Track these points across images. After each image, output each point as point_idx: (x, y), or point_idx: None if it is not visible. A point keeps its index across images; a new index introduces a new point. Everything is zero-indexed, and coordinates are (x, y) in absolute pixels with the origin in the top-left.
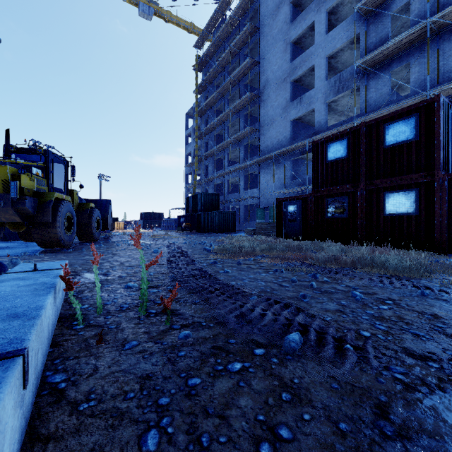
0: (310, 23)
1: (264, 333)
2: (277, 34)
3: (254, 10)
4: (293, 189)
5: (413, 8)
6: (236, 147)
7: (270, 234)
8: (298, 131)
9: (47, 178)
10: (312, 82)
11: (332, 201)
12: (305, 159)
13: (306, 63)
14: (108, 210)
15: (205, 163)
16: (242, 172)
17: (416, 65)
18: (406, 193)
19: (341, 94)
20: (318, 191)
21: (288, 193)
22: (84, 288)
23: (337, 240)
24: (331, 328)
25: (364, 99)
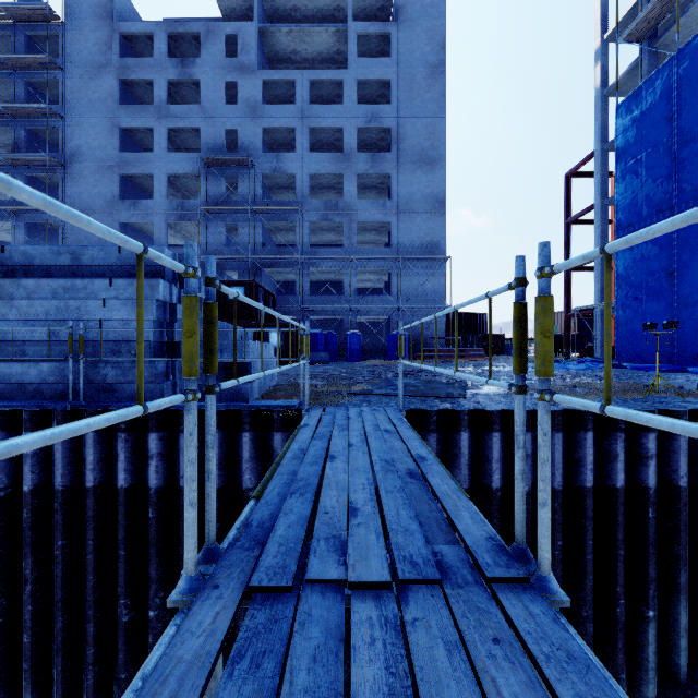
0: (148, 126)
1: None
2: (99, 102)
3: (51, 32)
4: None
5: (241, 185)
6: (4, 219)
7: None
8: (127, 234)
9: None
10: (145, 184)
11: None
12: None
13: (143, 167)
14: None
15: None
16: None
17: (242, 228)
18: None
19: (184, 222)
20: None
21: None
22: None
23: None
24: None
25: (205, 237)
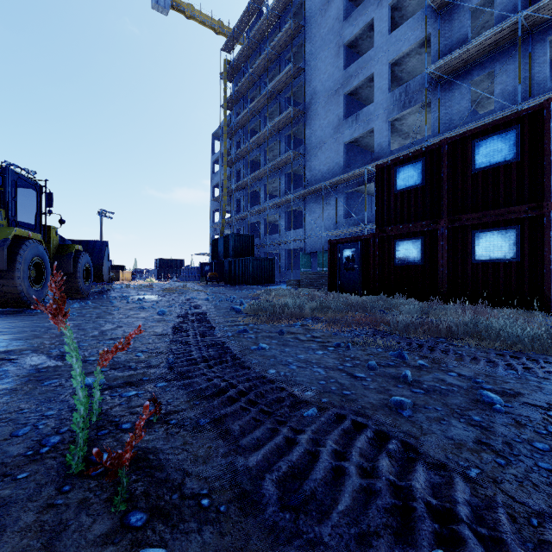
0: (368, 20)
1: (351, 546)
2: (328, 34)
3: (298, 4)
4: (347, 230)
5: (499, 2)
6: (275, 176)
7: (319, 287)
8: (353, 156)
9: (6, 207)
10: (370, 96)
11: (402, 243)
12: (362, 192)
13: (364, 71)
14: (104, 254)
15: (237, 197)
16: (283, 208)
17: (502, 73)
18: (503, 232)
19: (408, 110)
20: (383, 230)
21: (341, 234)
22: (2, 389)
23: (409, 295)
24: (503, 516)
25: (437, 117)
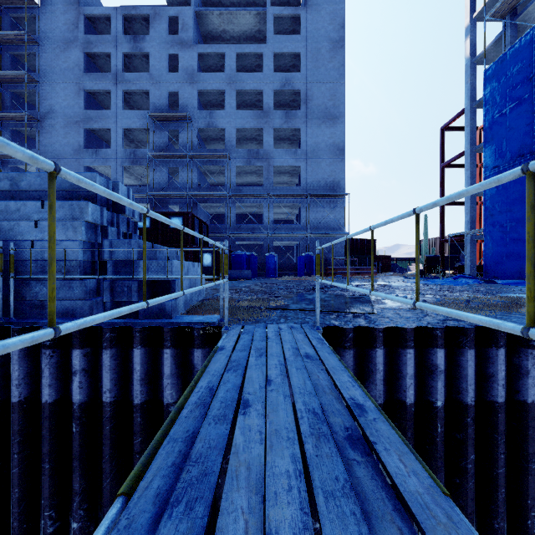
0: (107, 89)
1: None
2: (68, 70)
3: (29, 15)
4: None
5: (181, 136)
6: None
7: None
8: None
9: None
10: (105, 136)
11: None
12: None
13: (103, 122)
14: None
15: None
16: None
17: (182, 171)
18: None
19: (135, 166)
20: None
21: None
22: None
23: None
24: None
25: (153, 178)
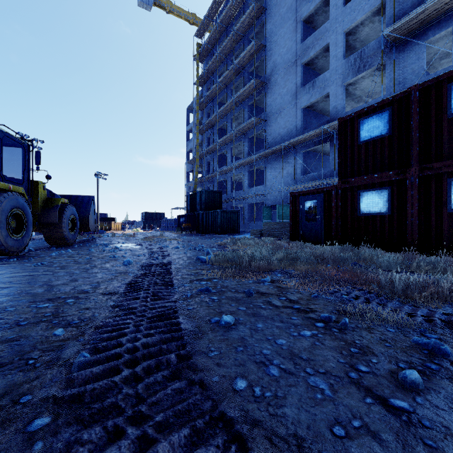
0: None
1: None
2: (286, 12)
3: None
4: (305, 185)
5: None
6: (240, 140)
7: (280, 236)
8: (309, 120)
9: None
10: (325, 66)
11: (366, 194)
12: (317, 151)
13: (320, 42)
14: (90, 207)
15: (207, 159)
16: (247, 168)
17: None
18: None
19: (362, 74)
20: (346, 181)
21: (299, 189)
22: None
23: (374, 245)
24: None
25: (392, 77)
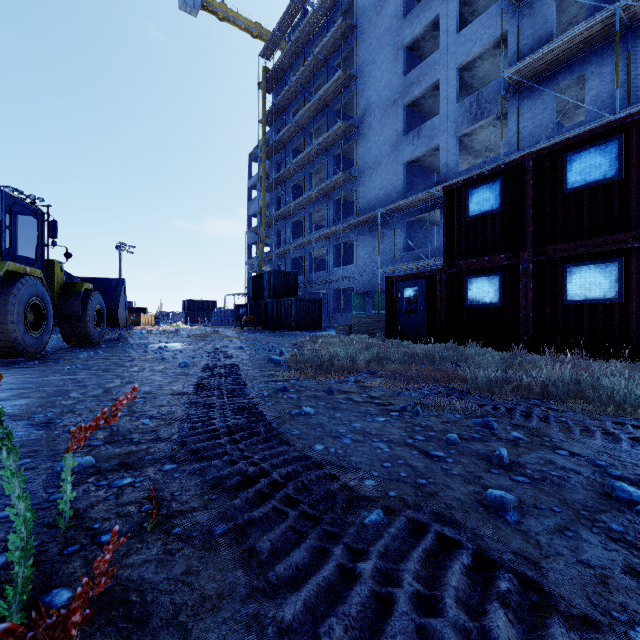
0: (433, 17)
1: None
2: (384, 34)
3: (349, 1)
4: (408, 265)
5: None
6: (322, 203)
7: (374, 333)
8: (414, 179)
9: None
10: (435, 108)
11: (476, 281)
12: (424, 221)
13: (427, 78)
14: (119, 294)
15: (277, 227)
16: (331, 241)
17: (595, 76)
18: (602, 266)
19: (480, 123)
20: (452, 264)
21: (400, 271)
22: None
23: (484, 343)
24: None
25: (515, 130)
